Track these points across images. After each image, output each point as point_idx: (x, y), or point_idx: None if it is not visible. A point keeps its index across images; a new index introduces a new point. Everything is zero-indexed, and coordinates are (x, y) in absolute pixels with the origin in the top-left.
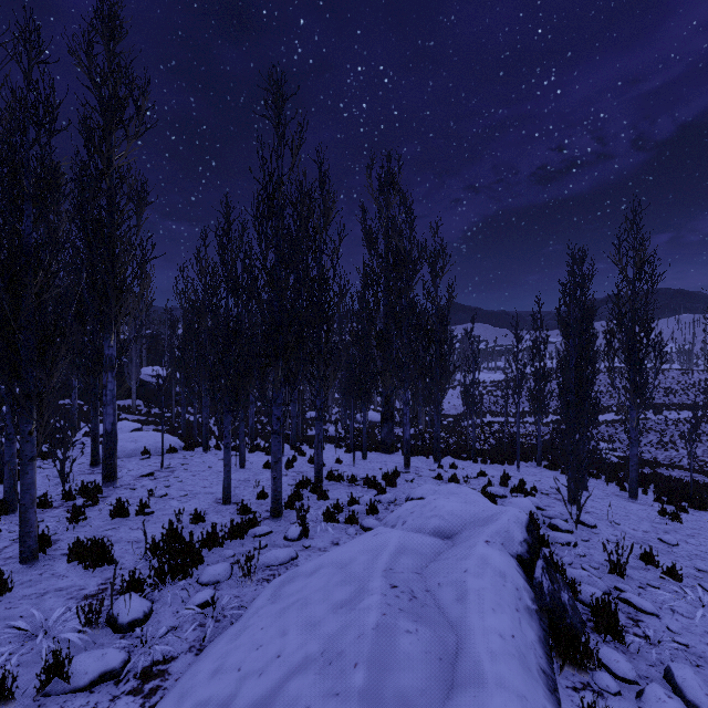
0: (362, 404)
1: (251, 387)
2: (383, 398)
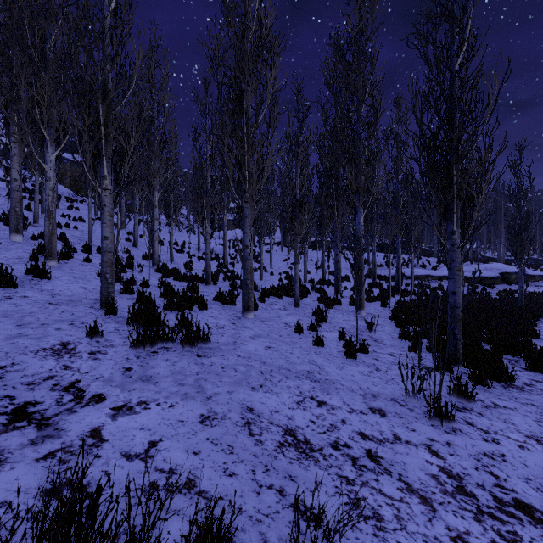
0: None
1: None
2: None
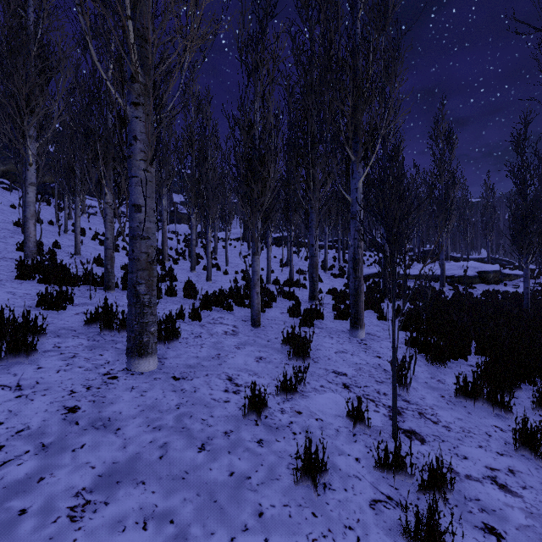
0: None
1: None
2: None
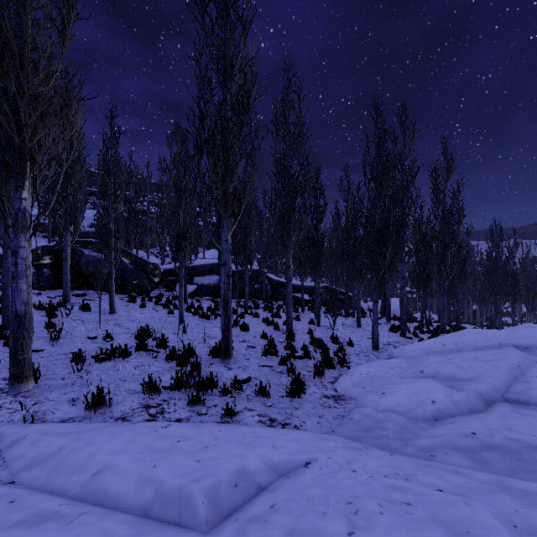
0: (536, 311)
1: (470, 299)
2: None
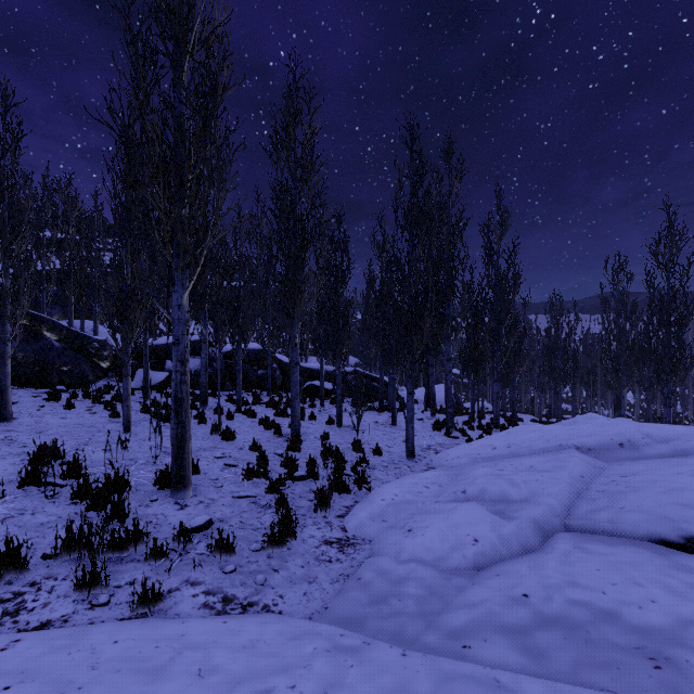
0: (598, 397)
1: (528, 384)
2: (614, 396)
